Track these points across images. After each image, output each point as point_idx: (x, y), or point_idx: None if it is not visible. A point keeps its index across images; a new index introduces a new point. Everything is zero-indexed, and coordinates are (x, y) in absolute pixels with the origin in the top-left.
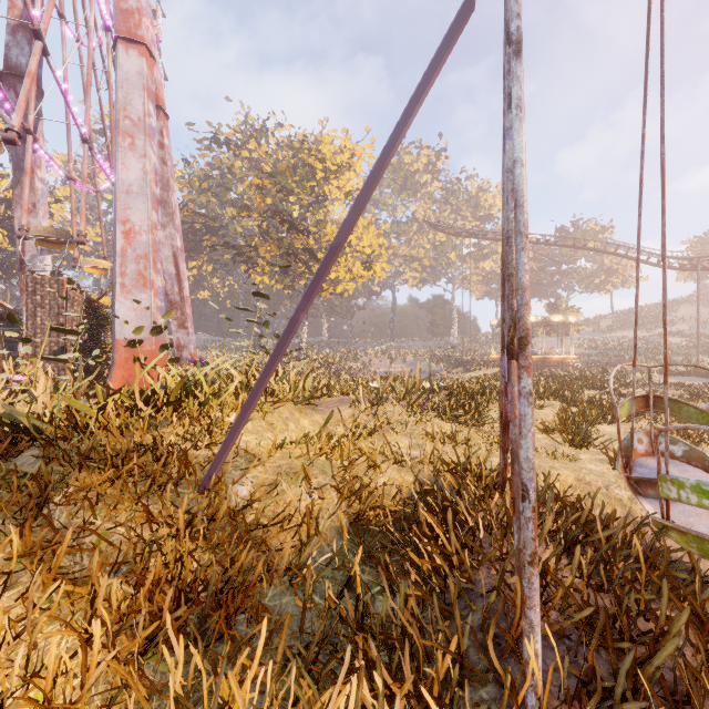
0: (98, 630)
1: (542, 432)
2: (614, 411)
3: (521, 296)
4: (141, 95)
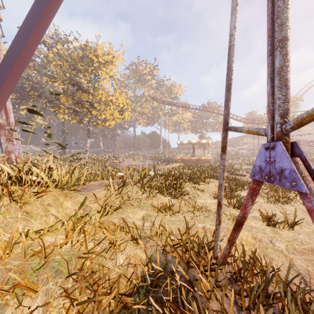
0: None
1: (214, 198)
2: (242, 184)
3: None
4: None
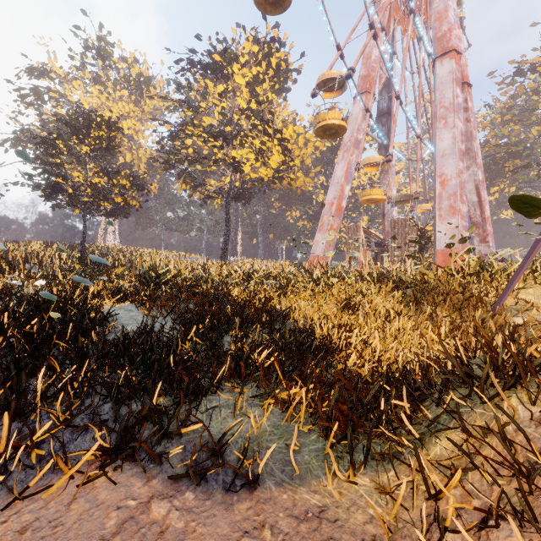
0: (443, 329)
1: None
2: None
3: None
4: (450, 87)
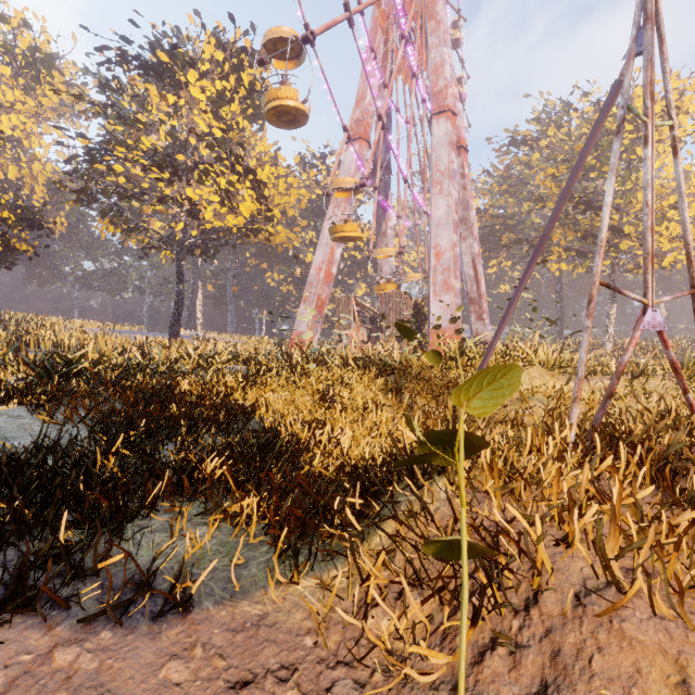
0: (415, 420)
1: None
2: None
3: (591, 279)
4: (446, 150)
